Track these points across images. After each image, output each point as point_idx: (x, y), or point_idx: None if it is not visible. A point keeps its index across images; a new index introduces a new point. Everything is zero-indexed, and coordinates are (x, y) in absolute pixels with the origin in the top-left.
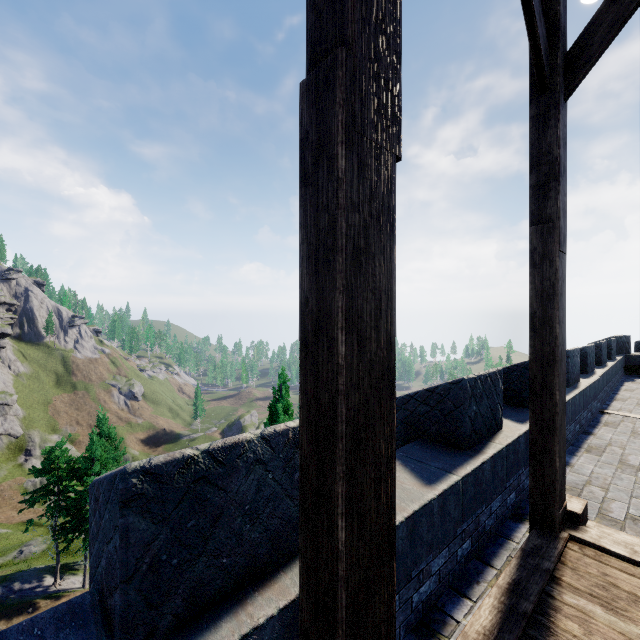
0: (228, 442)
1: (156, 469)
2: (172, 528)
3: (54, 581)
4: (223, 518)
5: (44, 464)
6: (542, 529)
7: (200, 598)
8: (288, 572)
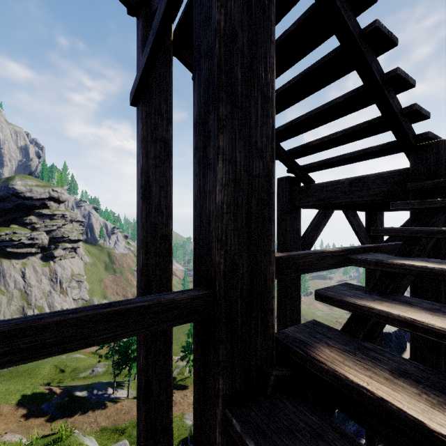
0: None
1: None
2: None
3: (113, 391)
4: None
5: None
6: (370, 442)
7: None
8: None
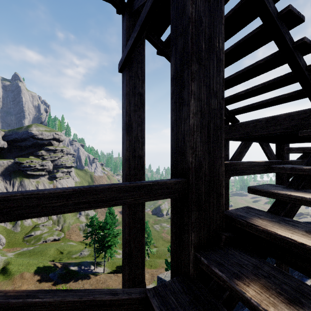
0: None
1: None
2: None
3: (94, 268)
4: None
5: (91, 223)
6: None
7: None
8: None
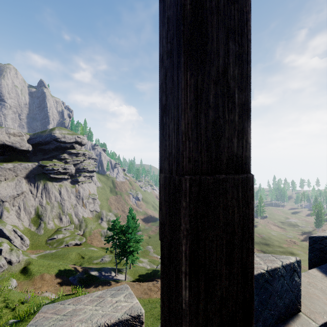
0: (272, 268)
1: (255, 276)
2: (259, 297)
3: (115, 275)
4: (271, 296)
5: (112, 226)
6: None
7: (265, 324)
8: (294, 322)
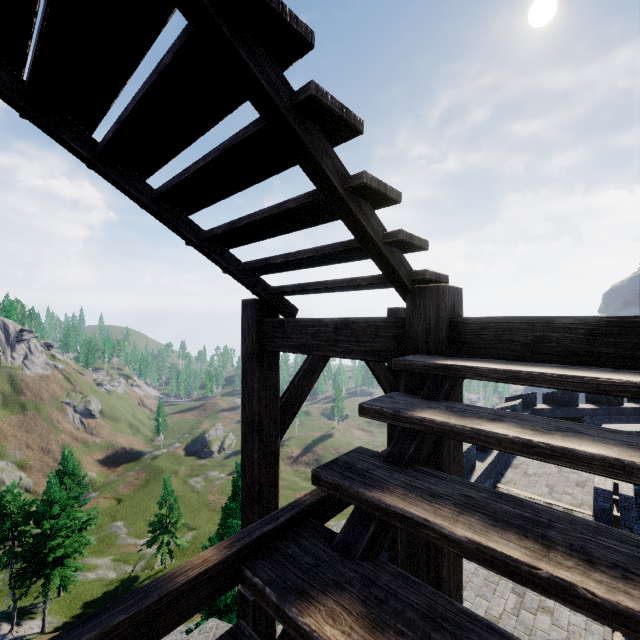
0: None
1: None
2: None
3: (10, 629)
4: None
5: None
6: None
7: None
8: None
